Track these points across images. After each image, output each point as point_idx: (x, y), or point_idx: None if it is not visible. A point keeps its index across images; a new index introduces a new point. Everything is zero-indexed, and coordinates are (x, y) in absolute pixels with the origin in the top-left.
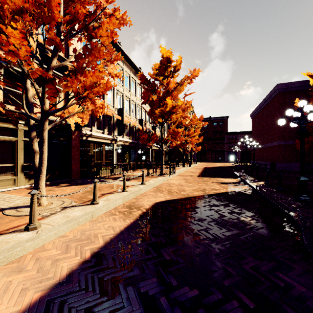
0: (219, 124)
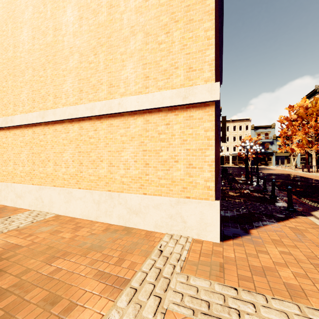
0: None
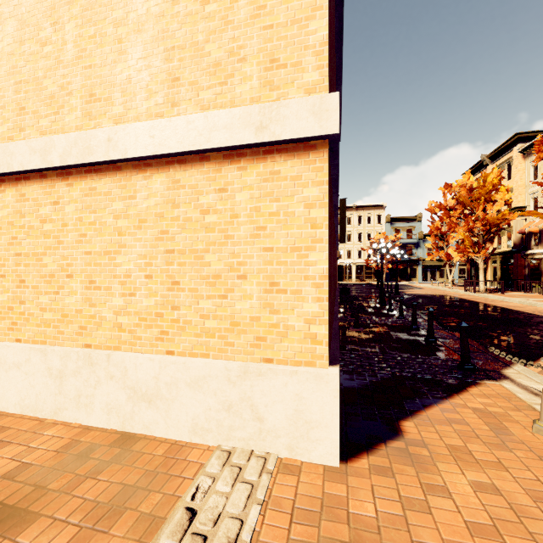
0: None
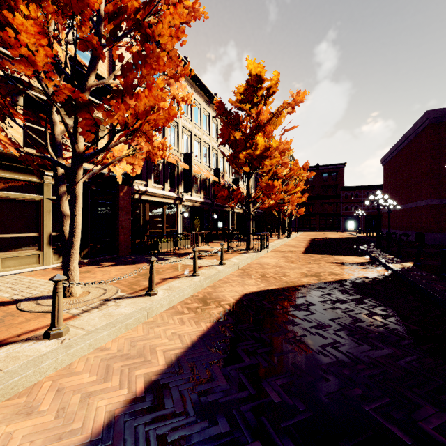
0: (332, 175)
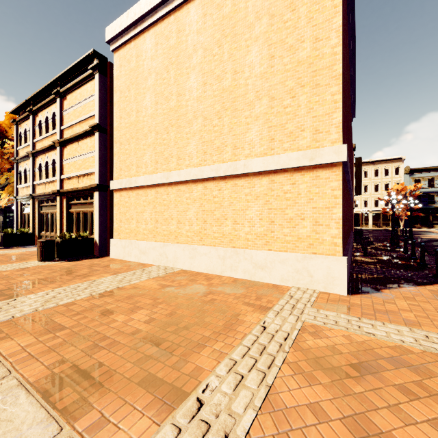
0: None
